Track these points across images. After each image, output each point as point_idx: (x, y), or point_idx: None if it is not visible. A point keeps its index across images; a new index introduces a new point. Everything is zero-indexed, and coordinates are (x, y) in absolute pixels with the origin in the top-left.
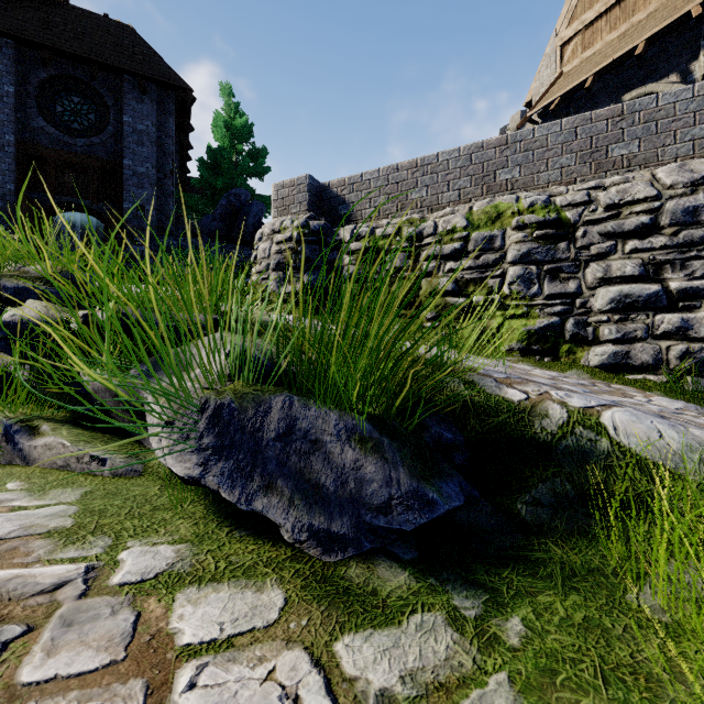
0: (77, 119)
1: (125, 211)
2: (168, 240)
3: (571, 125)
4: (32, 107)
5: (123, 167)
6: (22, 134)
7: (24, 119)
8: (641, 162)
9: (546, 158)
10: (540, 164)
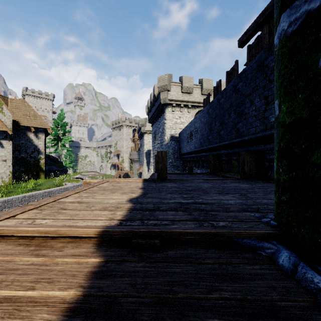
0: None
1: None
2: None
3: None
4: None
5: None
6: None
7: None
8: None
9: None
10: None
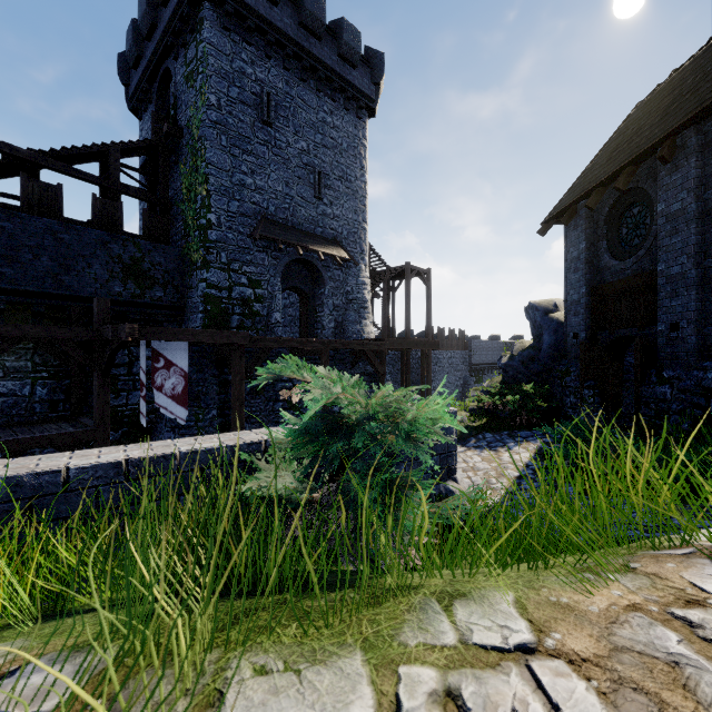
0: (637, 232)
1: (658, 336)
2: (706, 371)
3: None
4: (600, 248)
5: (657, 276)
6: (596, 279)
7: (597, 263)
8: None
9: None
10: None
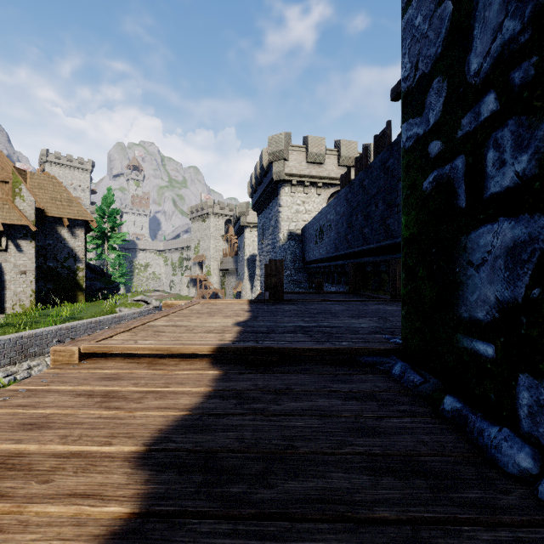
0: None
1: None
2: None
3: (15, 340)
4: None
5: None
6: None
7: None
8: (39, 354)
9: (4, 354)
10: (2, 356)
